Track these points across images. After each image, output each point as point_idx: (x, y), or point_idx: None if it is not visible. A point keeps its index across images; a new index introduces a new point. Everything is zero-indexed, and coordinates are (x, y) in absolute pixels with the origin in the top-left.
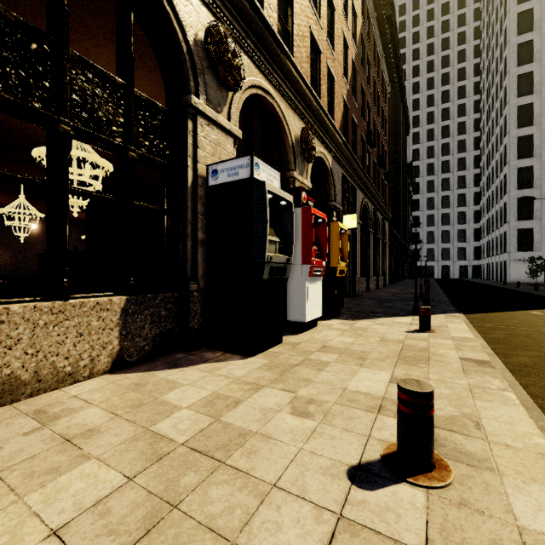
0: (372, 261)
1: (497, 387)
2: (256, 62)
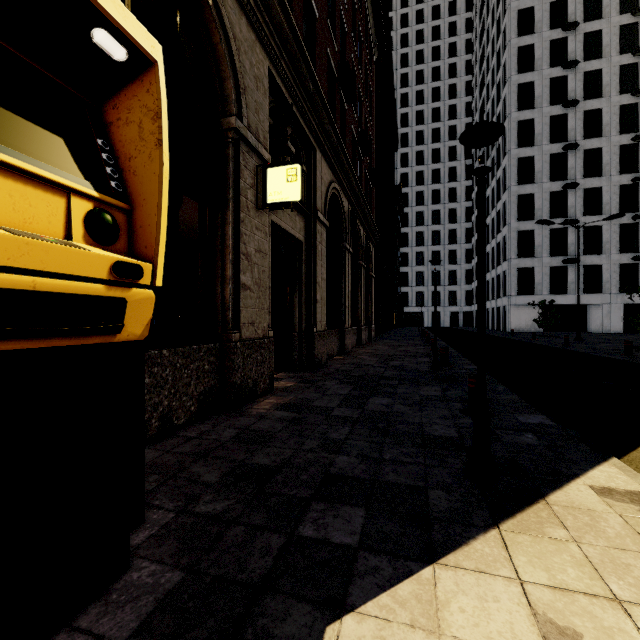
0: (350, 300)
1: None
2: None
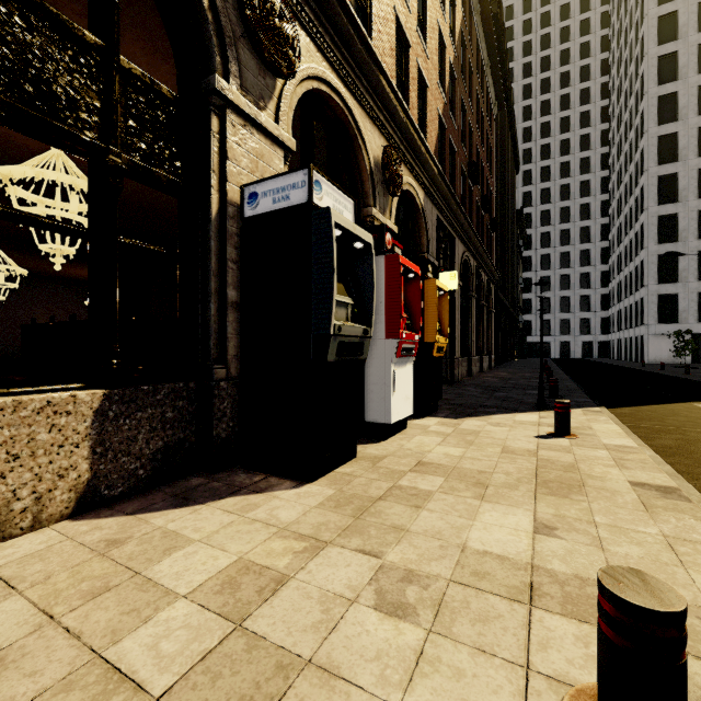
0: (475, 335)
1: None
2: (319, 43)
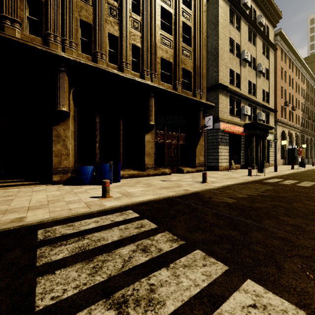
0: (309, 153)
1: None
2: (290, 129)
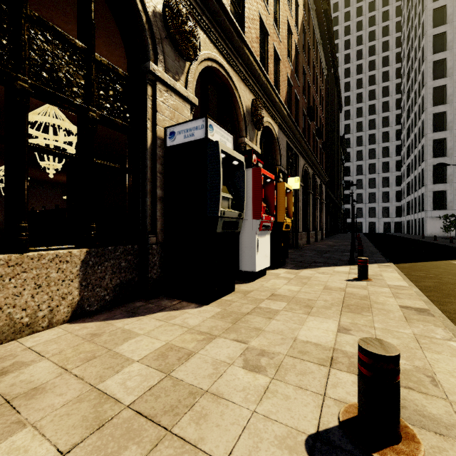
0: (312, 217)
1: (442, 336)
2: (211, 38)
